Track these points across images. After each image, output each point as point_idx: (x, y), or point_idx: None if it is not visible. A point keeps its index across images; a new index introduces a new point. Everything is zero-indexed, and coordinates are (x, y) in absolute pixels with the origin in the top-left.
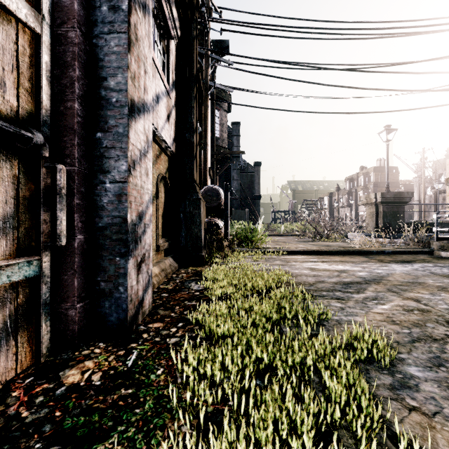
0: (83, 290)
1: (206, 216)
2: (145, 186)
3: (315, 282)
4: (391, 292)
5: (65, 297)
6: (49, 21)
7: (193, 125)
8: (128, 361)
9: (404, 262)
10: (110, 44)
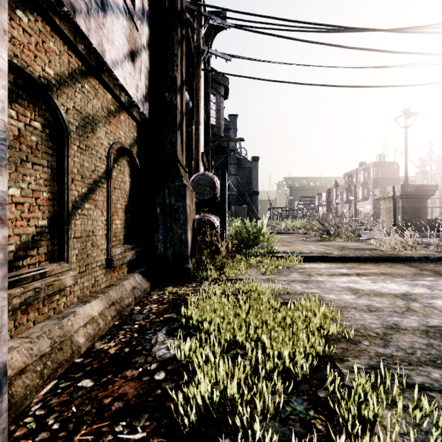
0: None
1: (198, 211)
2: None
3: (385, 329)
4: None
5: None
6: None
7: (175, 81)
8: None
9: None
10: None
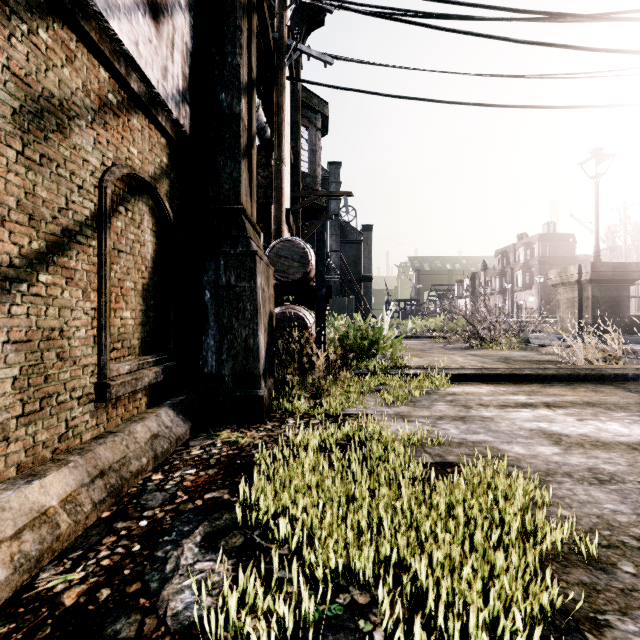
0: None
1: (280, 302)
2: None
3: None
4: None
5: None
6: None
7: (238, 73)
8: None
9: None
10: None
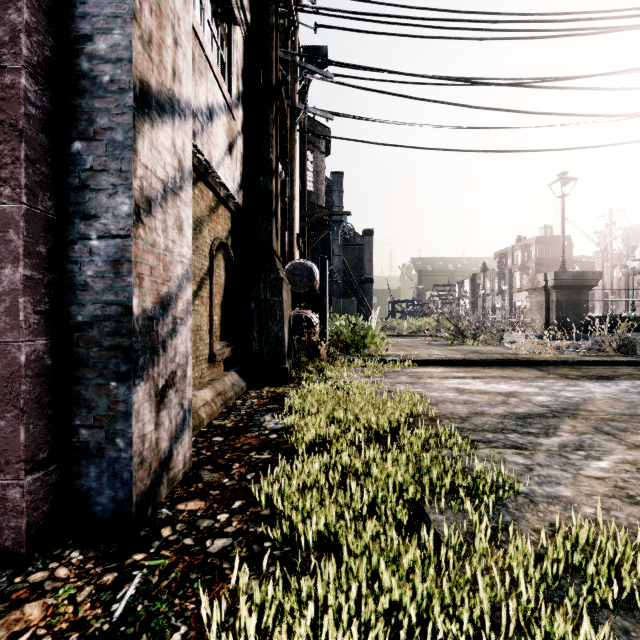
0: (43, 445)
1: (293, 307)
2: (176, 250)
3: (469, 414)
4: (602, 435)
5: (1, 462)
6: None
7: (271, 164)
8: (117, 604)
9: (602, 379)
10: None
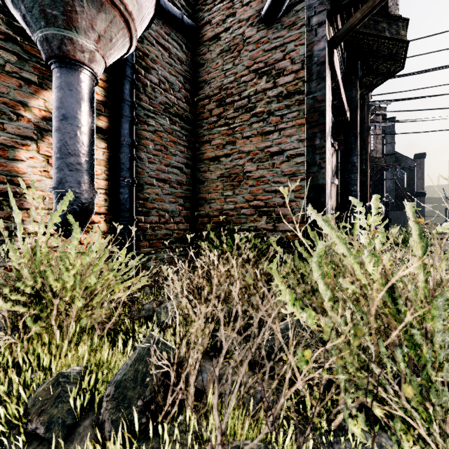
0: None
1: None
2: None
3: None
4: None
5: None
6: (339, 179)
7: (364, 171)
8: None
9: None
10: (351, 177)
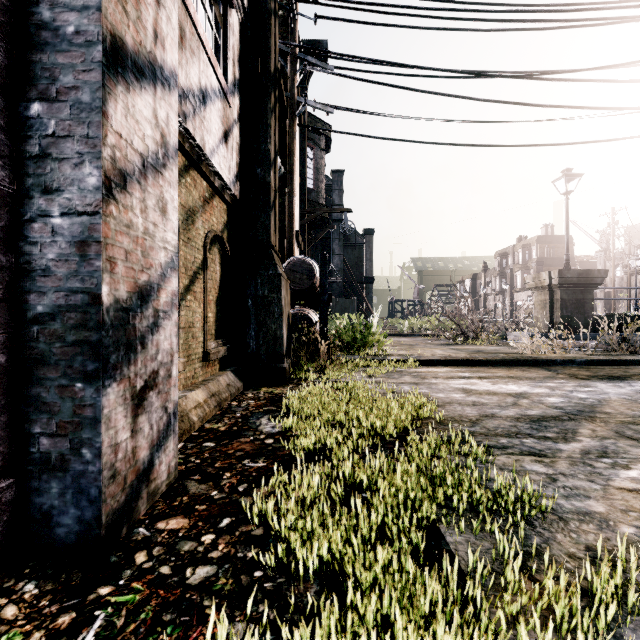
0: None
1: (292, 305)
2: (158, 234)
3: (479, 417)
4: (626, 439)
5: None
6: None
7: (269, 155)
8: None
9: (614, 379)
10: None
